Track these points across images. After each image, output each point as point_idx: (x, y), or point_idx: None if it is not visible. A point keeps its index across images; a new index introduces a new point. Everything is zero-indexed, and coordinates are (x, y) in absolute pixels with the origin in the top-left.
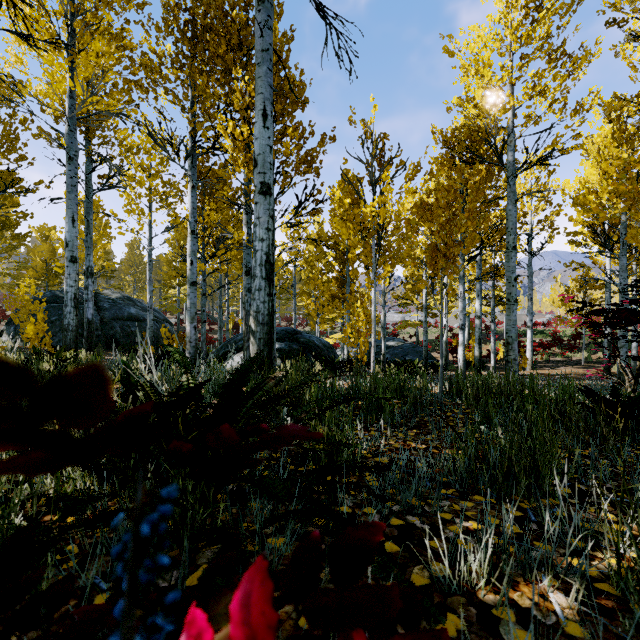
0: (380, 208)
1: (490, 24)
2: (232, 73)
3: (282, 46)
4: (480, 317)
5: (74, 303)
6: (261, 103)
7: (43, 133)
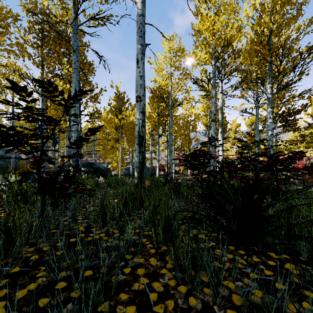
0: (122, 119)
1: (163, 55)
2: (62, 58)
3: (85, 48)
4: (167, 157)
5: None
6: (74, 86)
7: None
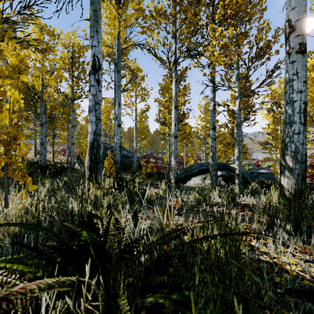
0: None
1: None
2: (210, 3)
3: None
4: None
5: (119, 148)
6: None
7: (110, 56)
